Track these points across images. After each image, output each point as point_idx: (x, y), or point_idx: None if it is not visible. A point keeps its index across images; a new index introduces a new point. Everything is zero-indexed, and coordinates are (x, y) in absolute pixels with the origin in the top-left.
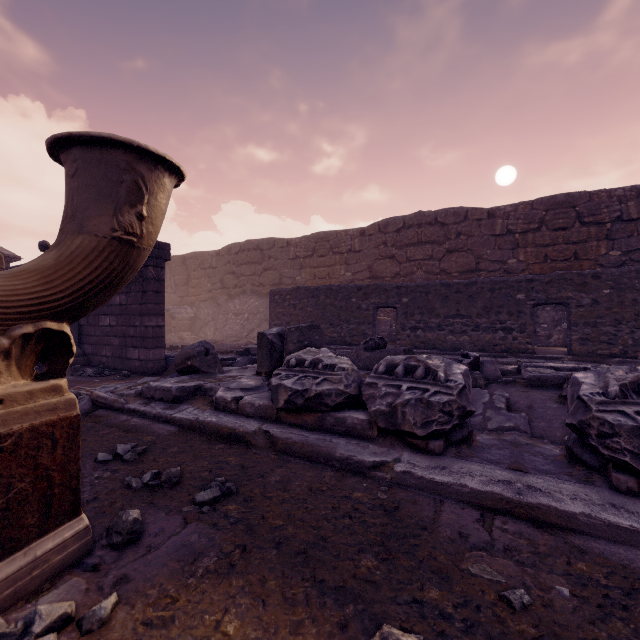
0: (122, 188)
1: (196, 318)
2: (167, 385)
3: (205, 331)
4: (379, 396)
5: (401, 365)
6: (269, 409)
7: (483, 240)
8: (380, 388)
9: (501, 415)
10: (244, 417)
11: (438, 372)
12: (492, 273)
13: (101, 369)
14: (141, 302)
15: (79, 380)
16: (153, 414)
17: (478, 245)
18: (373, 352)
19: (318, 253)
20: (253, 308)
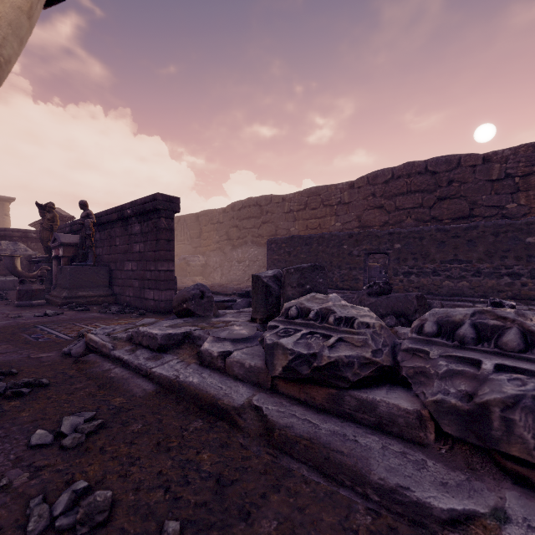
0: None
1: (206, 265)
2: (153, 331)
3: (213, 276)
4: (436, 375)
5: (467, 324)
6: (262, 373)
7: (478, 186)
8: (435, 360)
9: None
10: (231, 379)
11: None
12: (488, 218)
13: (123, 307)
14: (155, 249)
15: (102, 317)
16: (134, 365)
17: (472, 191)
18: (378, 298)
19: (310, 206)
20: (253, 256)
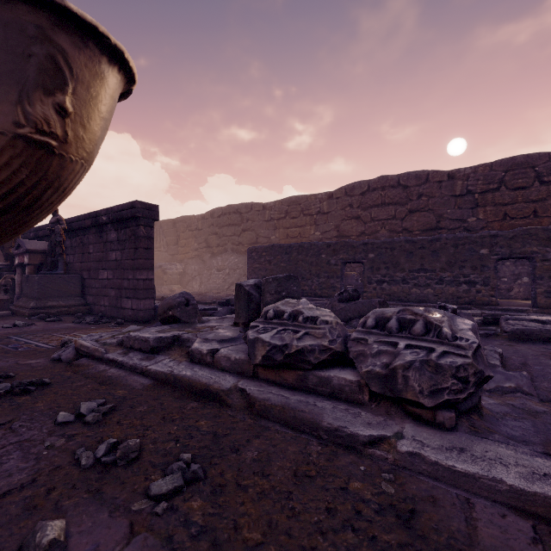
0: (31, 64)
1: (184, 273)
2: (145, 335)
3: (192, 284)
4: (370, 354)
5: (394, 319)
6: (245, 364)
7: (443, 200)
8: (371, 345)
9: (498, 373)
10: (219, 371)
11: (443, 328)
12: (452, 231)
13: (99, 317)
14: (133, 258)
15: (78, 327)
16: (129, 365)
17: (439, 205)
18: (347, 303)
19: (290, 215)
20: (233, 264)
